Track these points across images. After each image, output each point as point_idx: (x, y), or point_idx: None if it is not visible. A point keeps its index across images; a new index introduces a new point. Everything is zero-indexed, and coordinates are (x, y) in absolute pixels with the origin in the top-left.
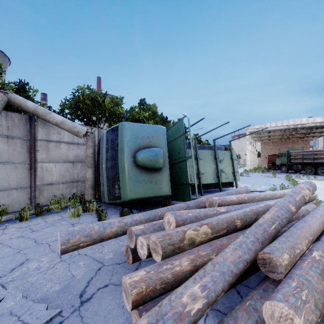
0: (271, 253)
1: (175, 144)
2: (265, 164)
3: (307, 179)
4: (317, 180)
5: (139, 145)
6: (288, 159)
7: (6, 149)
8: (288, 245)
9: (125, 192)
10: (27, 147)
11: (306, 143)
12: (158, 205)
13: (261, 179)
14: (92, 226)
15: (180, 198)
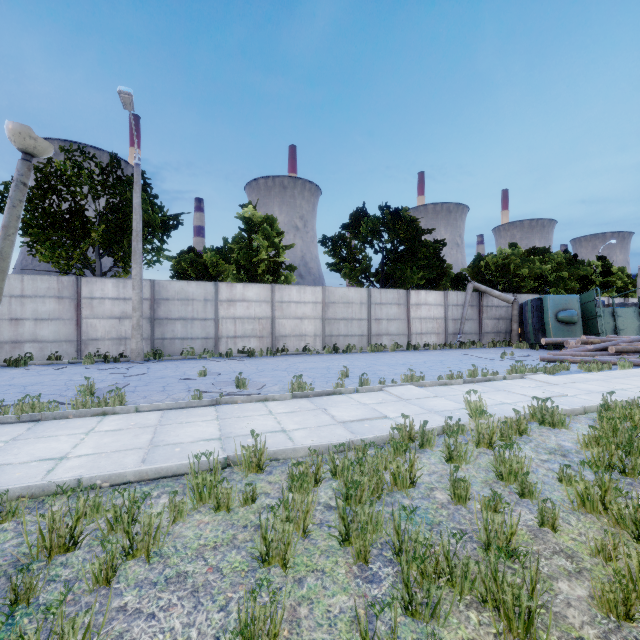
0: (619, 344)
1: (588, 306)
2: None
3: None
4: None
5: (559, 309)
6: None
7: (471, 312)
8: (629, 343)
9: (550, 336)
10: (478, 311)
11: None
12: None
13: None
14: (552, 338)
15: None
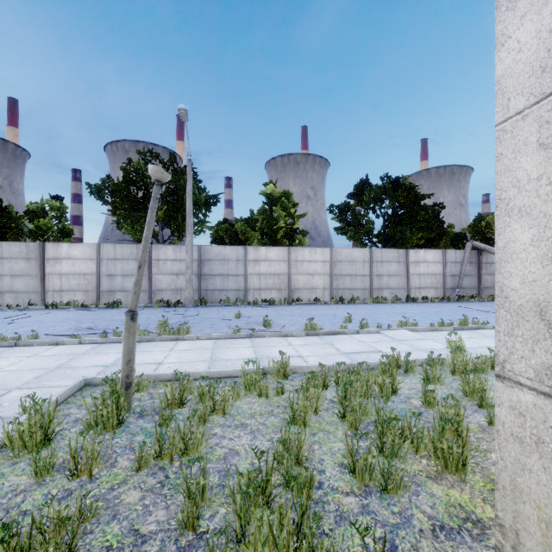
0: None
1: None
2: None
3: None
4: None
5: None
6: None
7: (469, 269)
8: None
9: None
10: (477, 267)
11: None
12: None
13: None
14: None
15: None
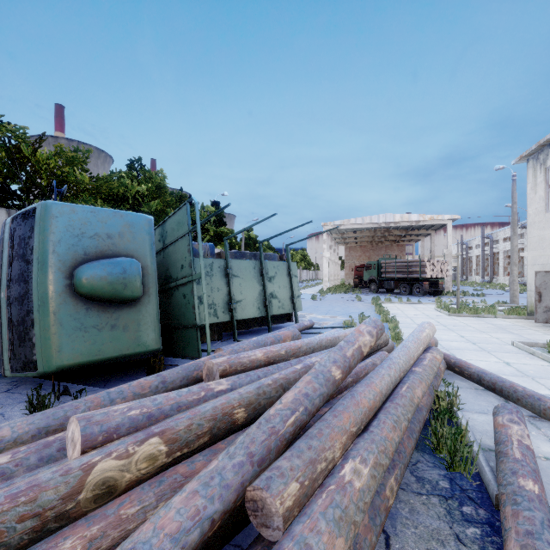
0: (264, 490)
1: (177, 250)
2: (351, 280)
3: (399, 302)
4: (411, 304)
5: (86, 252)
6: (378, 273)
7: None
8: (305, 458)
9: (47, 354)
10: None
11: (401, 249)
12: (141, 368)
13: (340, 304)
14: None
15: (185, 352)
